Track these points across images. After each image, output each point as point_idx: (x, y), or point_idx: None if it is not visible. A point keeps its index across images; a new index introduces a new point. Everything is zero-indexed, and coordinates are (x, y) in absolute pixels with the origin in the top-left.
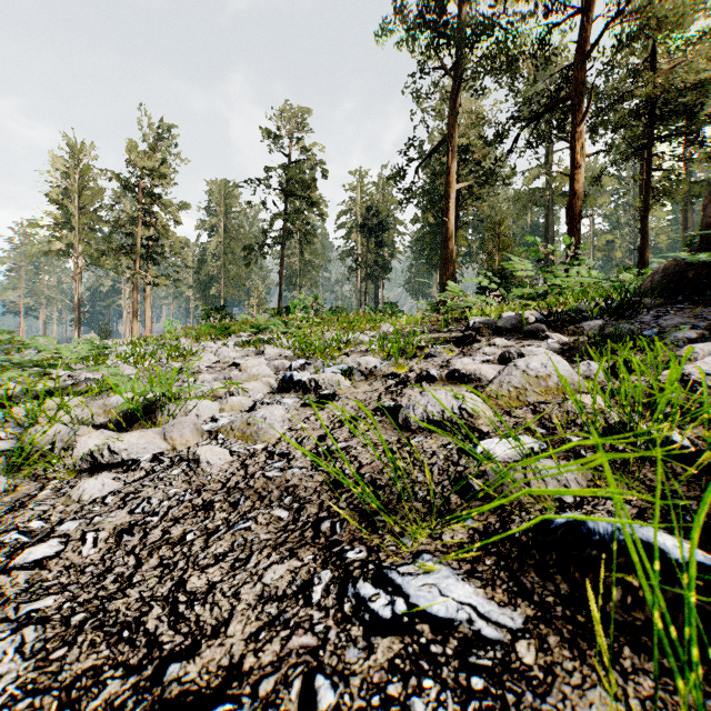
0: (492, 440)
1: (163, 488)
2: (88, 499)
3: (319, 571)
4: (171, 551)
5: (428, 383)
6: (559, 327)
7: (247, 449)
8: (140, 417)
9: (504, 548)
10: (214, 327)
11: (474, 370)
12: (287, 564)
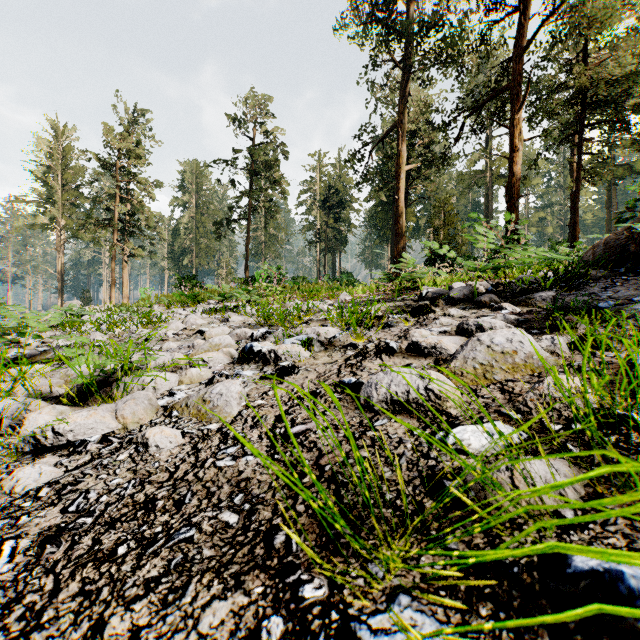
0: (464, 427)
1: (105, 478)
2: (21, 491)
3: (269, 614)
4: (97, 571)
5: (387, 356)
6: (509, 297)
7: (200, 429)
8: (94, 391)
9: (502, 589)
10: (185, 295)
11: (435, 343)
12: (230, 601)
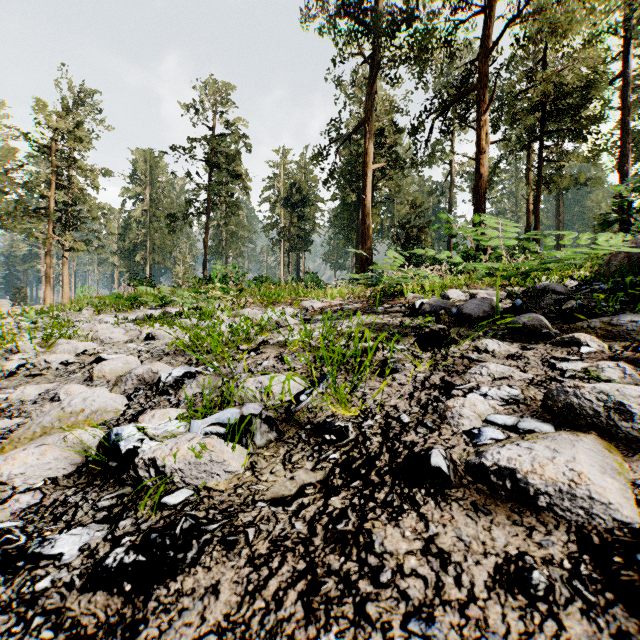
0: None
1: None
2: None
3: None
4: None
5: (431, 498)
6: (553, 317)
7: None
8: None
9: None
10: (122, 297)
11: (570, 483)
12: None
